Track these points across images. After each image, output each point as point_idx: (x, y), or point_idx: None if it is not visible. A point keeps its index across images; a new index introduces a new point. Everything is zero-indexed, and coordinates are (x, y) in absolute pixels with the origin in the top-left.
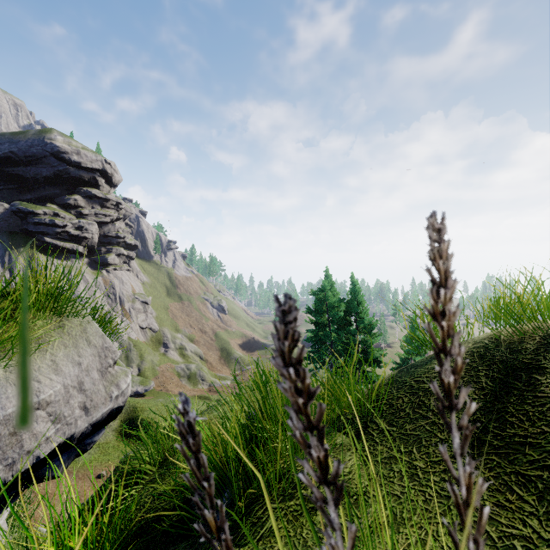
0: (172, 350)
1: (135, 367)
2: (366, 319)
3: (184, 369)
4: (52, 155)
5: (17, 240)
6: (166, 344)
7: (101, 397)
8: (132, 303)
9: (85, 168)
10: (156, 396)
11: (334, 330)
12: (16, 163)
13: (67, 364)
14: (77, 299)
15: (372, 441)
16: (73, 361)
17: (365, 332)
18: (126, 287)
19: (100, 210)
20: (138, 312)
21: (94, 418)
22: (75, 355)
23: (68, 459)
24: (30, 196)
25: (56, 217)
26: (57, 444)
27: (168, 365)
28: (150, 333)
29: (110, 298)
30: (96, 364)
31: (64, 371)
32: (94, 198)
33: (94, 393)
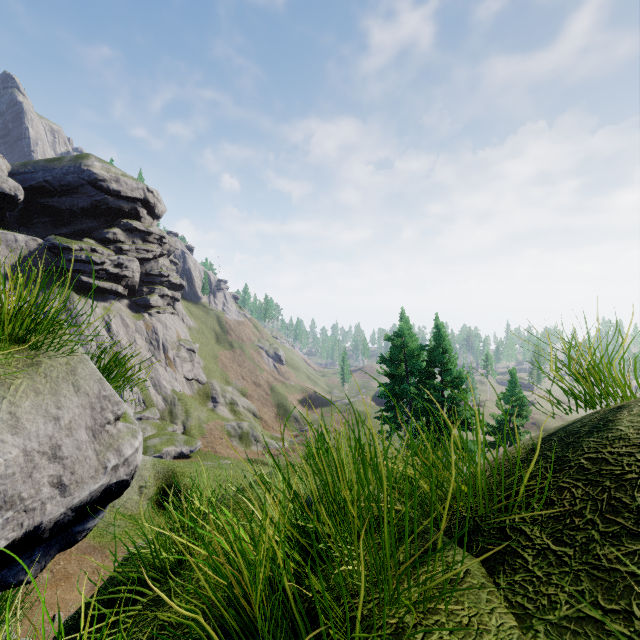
0: (221, 405)
1: (180, 424)
2: (454, 370)
3: (235, 427)
4: (89, 184)
5: (52, 279)
6: (215, 398)
7: (90, 468)
8: (177, 351)
9: (125, 197)
10: (203, 458)
11: (413, 384)
12: (51, 194)
13: (35, 419)
14: (116, 346)
15: (526, 572)
16: (46, 414)
17: (452, 386)
18: (170, 332)
19: (142, 244)
20: (184, 361)
21: (75, 499)
22: (51, 405)
23: (45, 555)
24: (66, 230)
25: (93, 253)
26: (6, 542)
27: (217, 423)
28: (197, 386)
29: (152, 345)
30: (86, 420)
31: (27, 429)
32: (134, 231)
33: (77, 461)
